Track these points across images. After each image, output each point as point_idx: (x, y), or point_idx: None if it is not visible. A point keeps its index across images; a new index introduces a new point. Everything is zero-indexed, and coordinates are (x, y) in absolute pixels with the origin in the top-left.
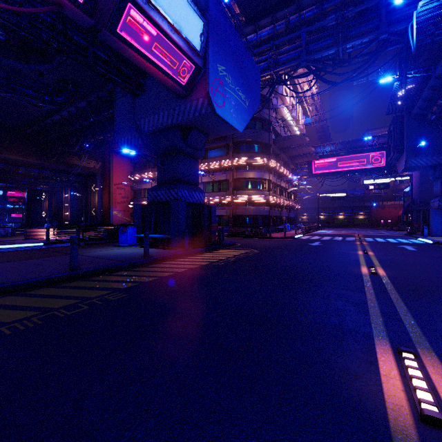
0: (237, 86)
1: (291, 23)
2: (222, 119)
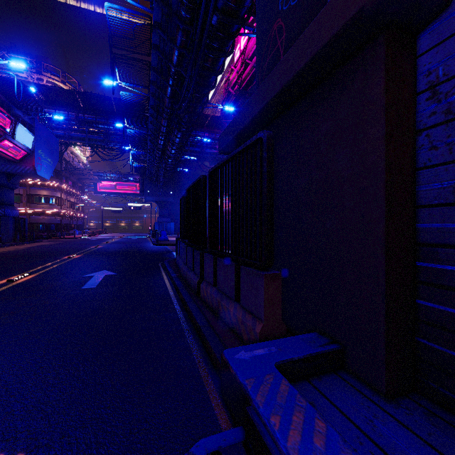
0: (47, 156)
1: (79, 119)
2: (40, 176)
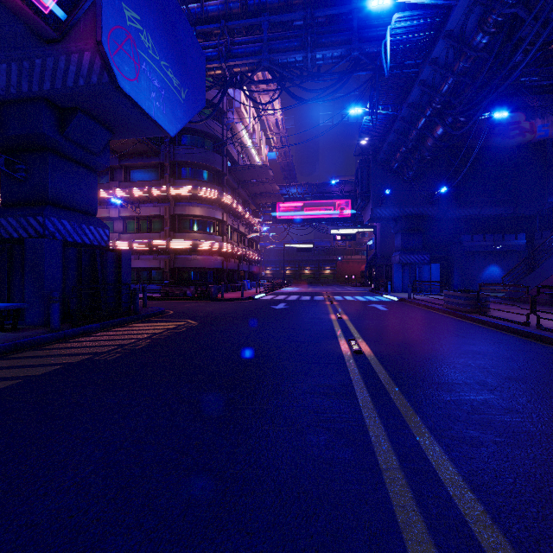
0: (164, 60)
1: (249, 4)
2: (134, 102)
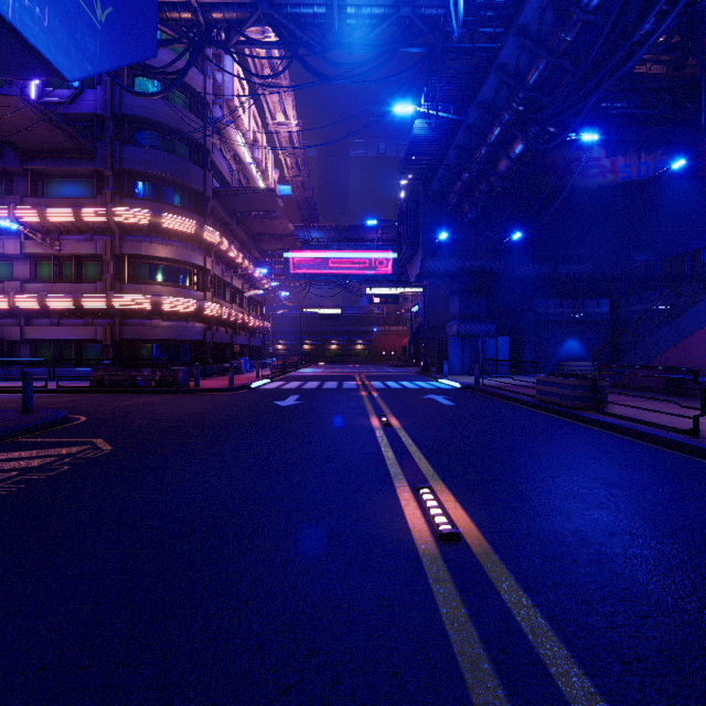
0: None
1: None
2: None
